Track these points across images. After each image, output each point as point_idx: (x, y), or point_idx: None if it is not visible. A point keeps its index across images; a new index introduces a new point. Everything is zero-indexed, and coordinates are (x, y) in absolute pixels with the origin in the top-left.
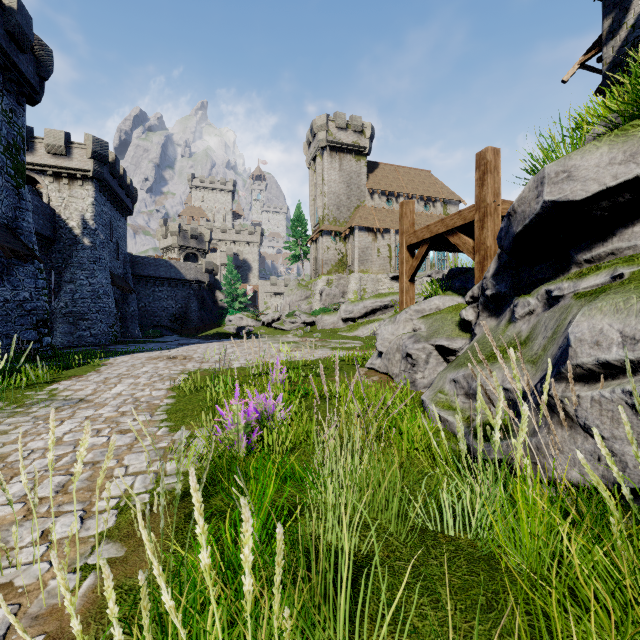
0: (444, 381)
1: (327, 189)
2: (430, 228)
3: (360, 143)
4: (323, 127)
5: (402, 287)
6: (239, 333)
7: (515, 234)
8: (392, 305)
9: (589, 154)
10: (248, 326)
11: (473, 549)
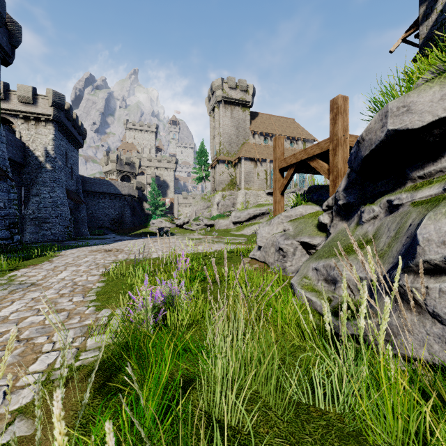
0: (308, 269)
1: (222, 131)
2: (296, 156)
3: (245, 99)
4: (219, 87)
5: (275, 199)
6: (159, 232)
7: (363, 157)
8: (268, 212)
9: (424, 92)
10: (166, 227)
11: (342, 424)
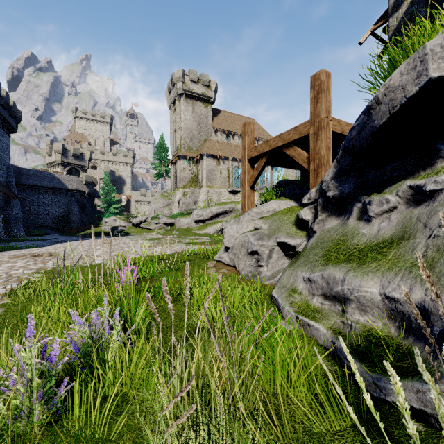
0: (295, 278)
1: (183, 125)
2: (269, 143)
3: (207, 94)
4: (180, 79)
5: (244, 193)
6: (113, 232)
7: (377, 127)
8: (231, 211)
9: None
10: (121, 226)
11: None
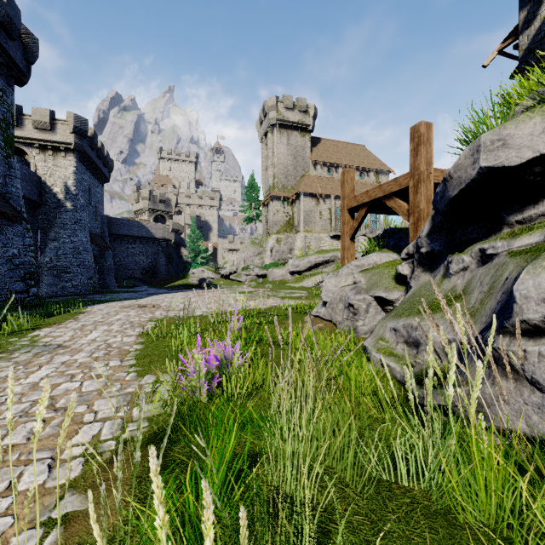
0: (384, 329)
1: (277, 160)
2: (369, 193)
3: (305, 121)
4: (273, 107)
5: (344, 245)
6: (201, 284)
7: (451, 198)
8: (333, 260)
9: (523, 124)
10: (209, 278)
11: (428, 502)
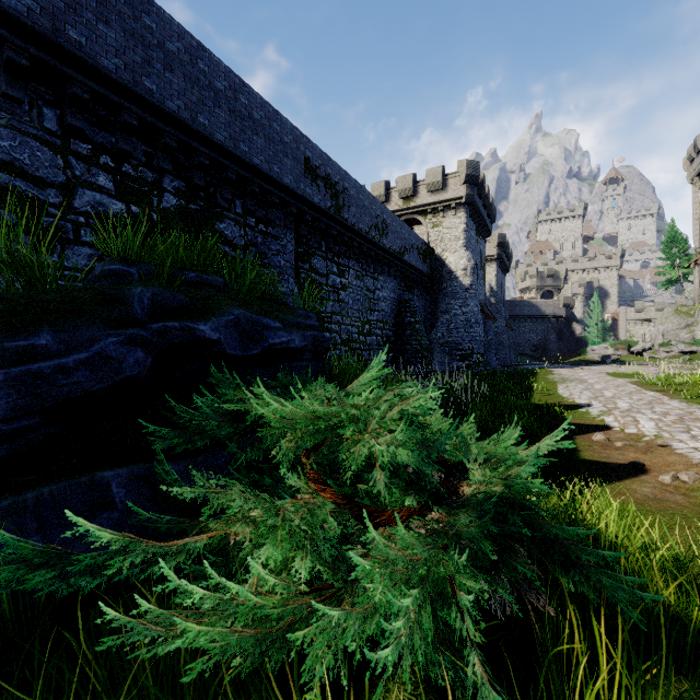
0: None
1: None
2: None
3: None
4: None
5: None
6: (604, 361)
7: None
8: None
9: None
10: (613, 355)
11: None
